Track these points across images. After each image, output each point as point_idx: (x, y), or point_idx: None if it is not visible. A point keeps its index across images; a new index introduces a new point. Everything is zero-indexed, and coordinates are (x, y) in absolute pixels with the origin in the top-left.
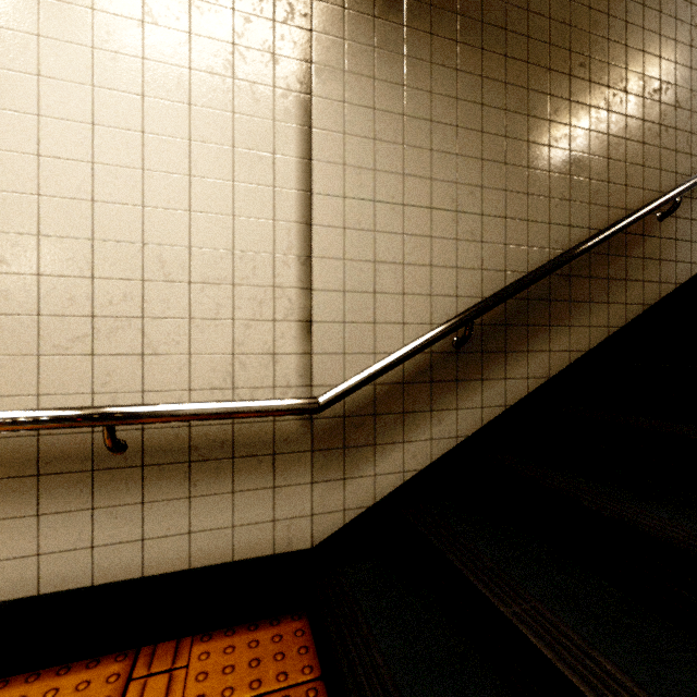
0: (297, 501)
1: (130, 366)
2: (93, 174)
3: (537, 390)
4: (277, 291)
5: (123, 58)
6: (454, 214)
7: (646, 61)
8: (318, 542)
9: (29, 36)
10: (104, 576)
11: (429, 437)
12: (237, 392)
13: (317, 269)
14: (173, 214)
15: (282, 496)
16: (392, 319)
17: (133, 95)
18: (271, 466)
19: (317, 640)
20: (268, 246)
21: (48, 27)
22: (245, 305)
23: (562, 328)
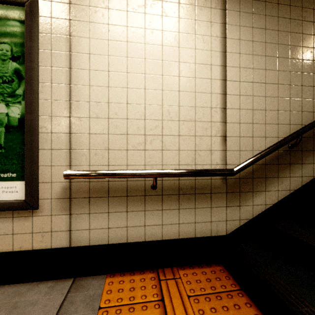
0: (220, 214)
1: (157, 154)
2: (145, 78)
3: None
4: (212, 123)
5: (155, 31)
6: (288, 86)
7: None
8: (229, 233)
9: (124, 27)
10: (148, 238)
11: (277, 189)
12: (197, 166)
13: (228, 113)
14: (173, 92)
15: (214, 211)
16: (260, 135)
17: (158, 45)
18: (210, 198)
19: (232, 275)
20: (208, 104)
21: (130, 23)
22: (199, 129)
23: None
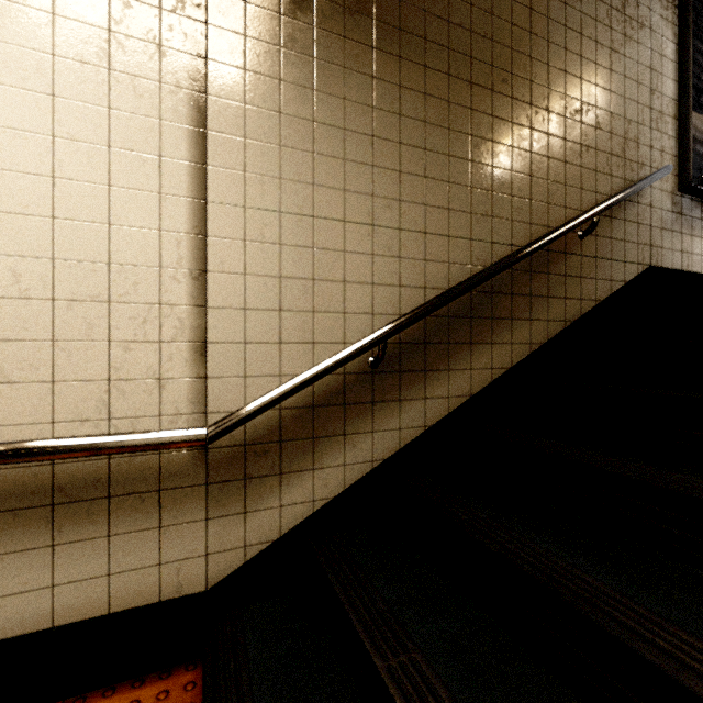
0: (189, 540)
1: None
2: None
3: (458, 409)
4: (164, 309)
5: None
6: (370, 227)
7: (568, 81)
8: (214, 584)
9: None
10: None
11: (342, 462)
12: (115, 423)
13: (213, 285)
14: (32, 220)
15: (171, 536)
16: (301, 339)
17: None
18: (157, 504)
19: None
20: (153, 259)
21: None
22: (124, 325)
23: (484, 345)
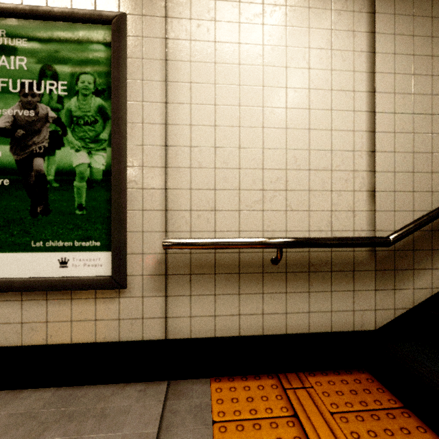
0: (366, 300)
1: (280, 217)
2: (263, 113)
3: None
4: (355, 173)
5: (277, 48)
6: None
7: None
8: (379, 327)
9: (235, 44)
10: (268, 330)
11: None
12: (333, 233)
13: (378, 159)
14: (301, 131)
15: (358, 296)
16: (424, 189)
17: (281, 67)
18: (352, 278)
19: (385, 386)
20: (350, 146)
21: (243, 38)
22: (337, 182)
23: None
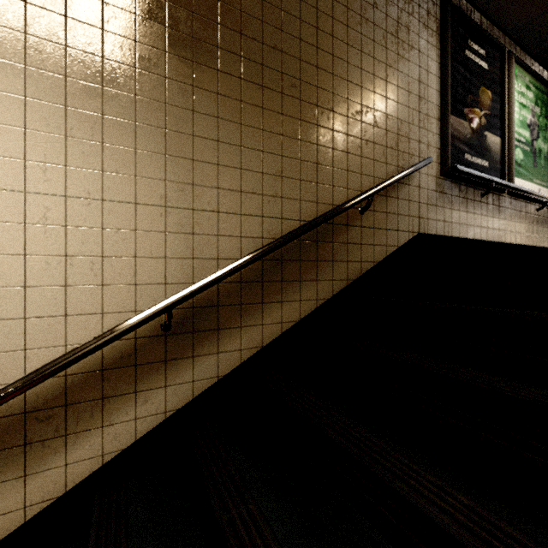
0: None
1: None
2: None
3: (250, 359)
4: None
5: None
6: (163, 208)
7: (350, 88)
8: None
9: None
10: None
11: (134, 416)
12: None
13: None
14: None
15: None
16: (89, 310)
17: None
18: None
19: None
20: None
21: None
22: None
23: (275, 304)
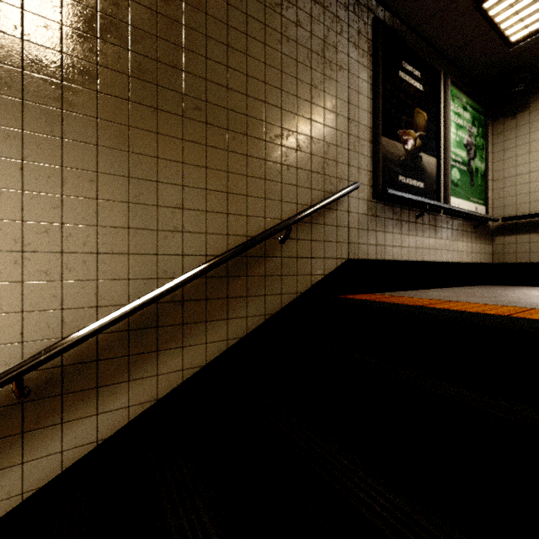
0: None
1: None
2: None
3: (141, 415)
4: None
5: None
6: (18, 254)
7: (268, 110)
8: None
9: None
10: None
11: None
12: None
13: None
14: None
15: None
16: None
17: None
18: None
19: None
20: None
21: None
22: None
23: (174, 350)
